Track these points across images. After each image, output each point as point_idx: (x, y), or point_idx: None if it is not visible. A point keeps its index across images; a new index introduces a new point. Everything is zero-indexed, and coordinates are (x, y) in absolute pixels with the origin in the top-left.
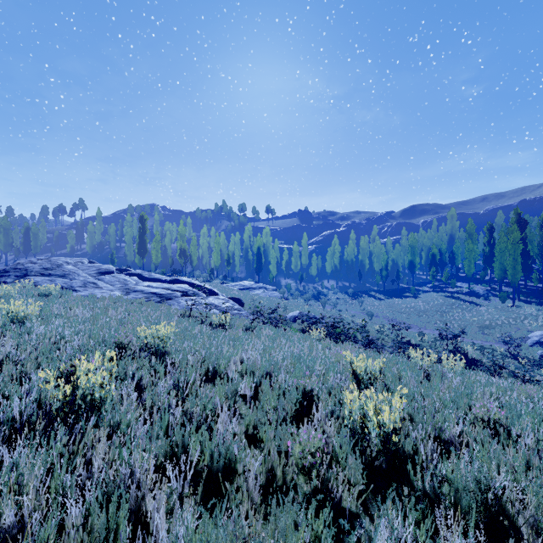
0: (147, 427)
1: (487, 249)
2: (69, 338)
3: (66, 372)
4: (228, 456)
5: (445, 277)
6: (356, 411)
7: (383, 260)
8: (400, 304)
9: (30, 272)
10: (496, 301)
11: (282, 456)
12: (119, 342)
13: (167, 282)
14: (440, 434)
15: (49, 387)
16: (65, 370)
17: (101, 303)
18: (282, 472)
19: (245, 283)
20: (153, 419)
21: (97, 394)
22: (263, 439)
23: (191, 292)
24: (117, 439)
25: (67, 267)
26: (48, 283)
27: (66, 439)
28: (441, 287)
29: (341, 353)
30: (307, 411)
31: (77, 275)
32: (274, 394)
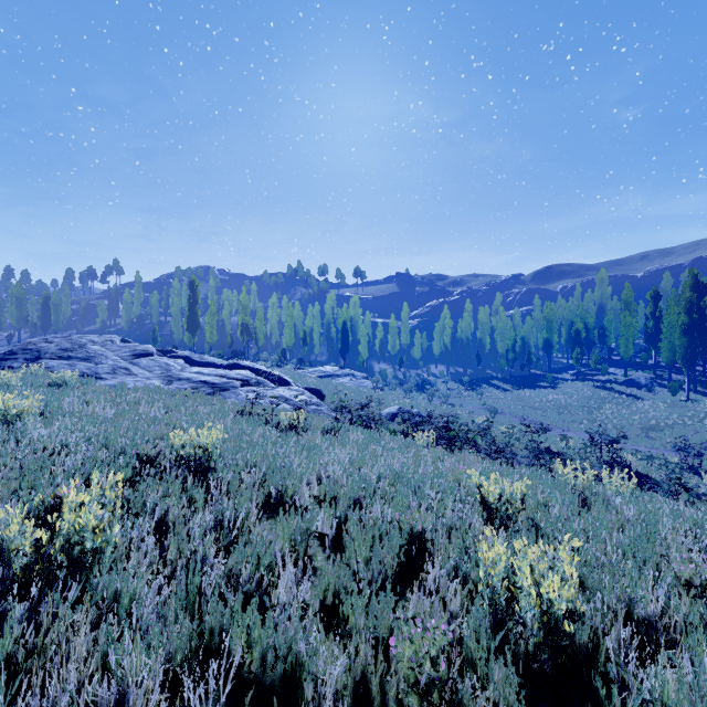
0: (164, 598)
1: (651, 324)
2: (72, 448)
3: (53, 502)
4: (290, 659)
5: (594, 361)
6: (499, 576)
7: (509, 338)
8: (532, 396)
9: (43, 354)
10: (664, 393)
11: (380, 659)
12: (142, 453)
13: (224, 367)
14: (631, 610)
15: (11, 533)
16: (52, 500)
17: (131, 395)
18: (379, 679)
19: (327, 369)
20: (177, 582)
21: (88, 542)
22: (349, 618)
23: (254, 380)
24: (103, 633)
25: (92, 348)
26: (67, 369)
27: (19, 630)
28: (588, 374)
29: (461, 469)
30: (416, 564)
31: (105, 358)
32: (366, 540)
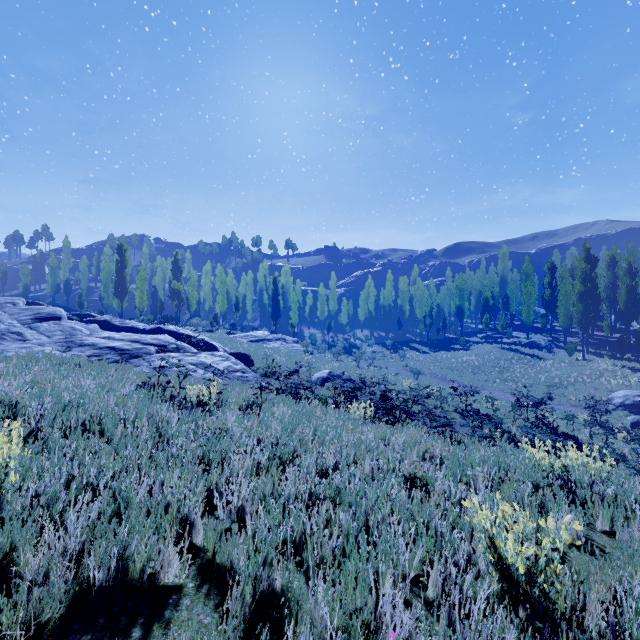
0: None
1: (548, 292)
2: None
3: None
4: None
5: (502, 326)
6: None
7: (426, 305)
8: (449, 358)
9: None
10: (562, 354)
11: None
12: None
13: (146, 331)
14: None
15: None
16: None
17: None
18: None
19: (258, 334)
20: None
21: None
22: None
23: (172, 346)
24: None
25: None
26: None
27: None
28: (495, 337)
29: (425, 469)
30: None
31: None
32: None
